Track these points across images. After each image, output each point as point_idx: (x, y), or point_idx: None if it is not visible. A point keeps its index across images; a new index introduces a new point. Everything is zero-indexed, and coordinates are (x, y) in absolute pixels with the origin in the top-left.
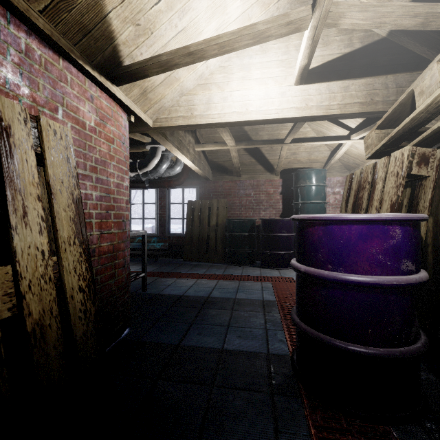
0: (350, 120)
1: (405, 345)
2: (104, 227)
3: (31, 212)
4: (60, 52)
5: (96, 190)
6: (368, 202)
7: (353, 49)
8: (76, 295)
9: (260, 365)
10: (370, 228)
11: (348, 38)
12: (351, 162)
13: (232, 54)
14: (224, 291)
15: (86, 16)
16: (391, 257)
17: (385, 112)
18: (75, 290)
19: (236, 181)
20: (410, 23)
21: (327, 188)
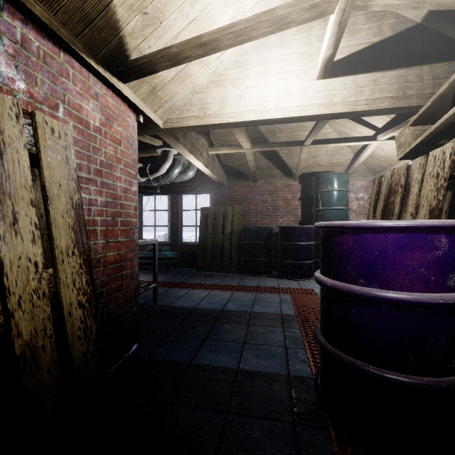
0: (376, 119)
1: (452, 374)
2: (110, 236)
3: (22, 218)
4: (61, 44)
5: (101, 195)
6: (400, 207)
7: (382, 37)
8: (75, 311)
9: (280, 389)
10: (410, 237)
11: (377, 25)
12: (377, 165)
13: (248, 48)
14: (239, 303)
15: (88, 3)
16: (436, 271)
17: (419, 107)
18: (74, 306)
19: (252, 187)
20: (454, 0)
21: (350, 193)
